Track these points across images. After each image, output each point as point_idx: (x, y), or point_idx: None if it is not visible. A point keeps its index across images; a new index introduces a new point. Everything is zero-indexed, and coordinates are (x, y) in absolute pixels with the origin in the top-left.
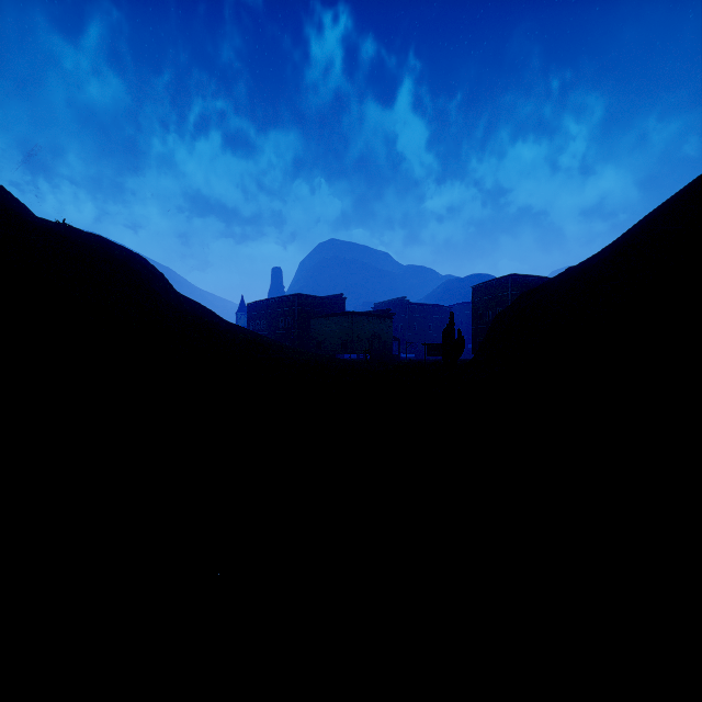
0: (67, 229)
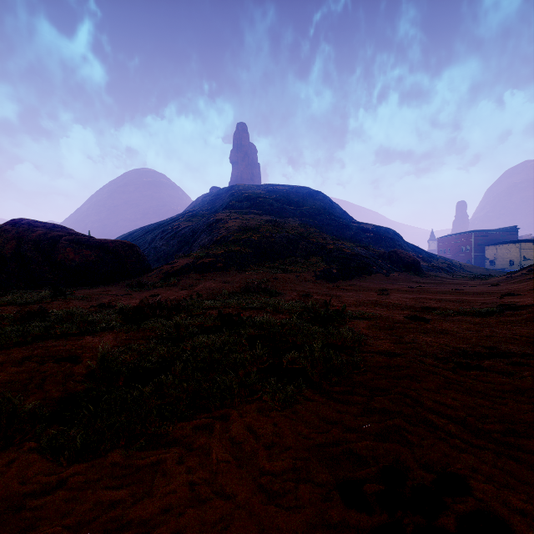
0: (375, 228)
